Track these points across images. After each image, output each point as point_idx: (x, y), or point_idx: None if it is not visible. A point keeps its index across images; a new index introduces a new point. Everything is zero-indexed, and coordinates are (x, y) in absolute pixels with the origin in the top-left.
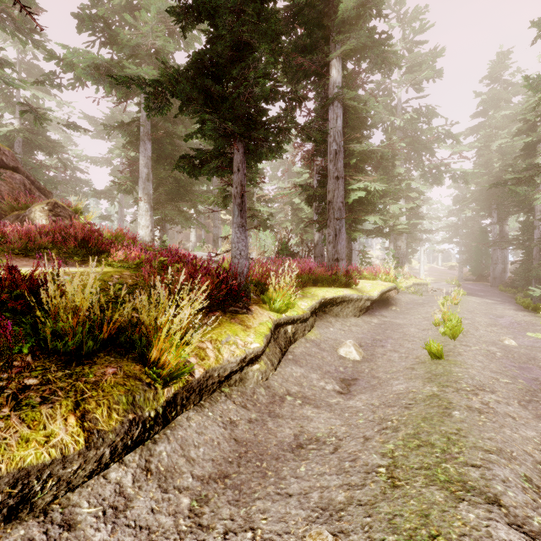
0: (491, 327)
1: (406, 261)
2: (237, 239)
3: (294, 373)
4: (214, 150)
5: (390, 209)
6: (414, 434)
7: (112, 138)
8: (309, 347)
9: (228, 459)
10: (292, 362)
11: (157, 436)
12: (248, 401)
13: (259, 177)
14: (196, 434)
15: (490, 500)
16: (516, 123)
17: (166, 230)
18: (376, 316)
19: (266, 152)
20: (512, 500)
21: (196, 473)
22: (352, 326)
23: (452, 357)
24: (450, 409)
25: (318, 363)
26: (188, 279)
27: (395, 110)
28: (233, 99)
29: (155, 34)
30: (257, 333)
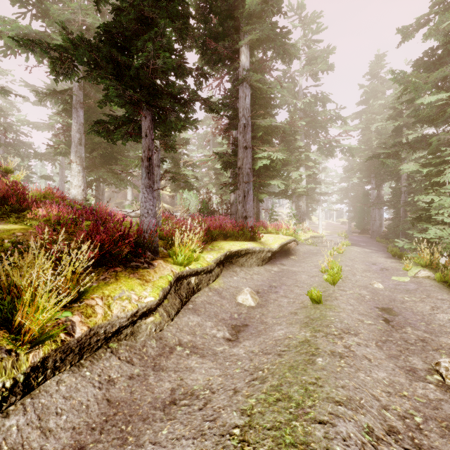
0: (366, 273)
1: (307, 218)
2: (144, 199)
3: (190, 322)
4: (124, 117)
5: (292, 175)
6: (277, 386)
7: (53, 106)
8: (211, 296)
9: (92, 425)
10: (191, 311)
11: (12, 408)
12: (136, 355)
13: (178, 145)
14: (63, 399)
15: None
16: (389, 111)
17: (103, 189)
18: (277, 265)
19: (175, 121)
20: None
21: (47, 448)
22: (254, 275)
23: (329, 302)
24: (315, 356)
25: (215, 311)
26: (85, 237)
27: (297, 94)
28: (137, 69)
29: (84, 11)
30: (154, 287)
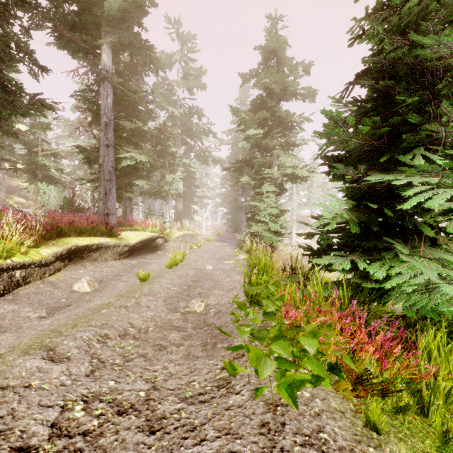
0: (209, 260)
1: (187, 218)
2: None
3: (3, 310)
4: None
5: (166, 177)
6: (54, 329)
7: None
8: (42, 287)
9: None
10: (8, 301)
11: None
12: None
13: (19, 131)
14: None
15: (48, 350)
16: None
17: None
18: (137, 259)
19: None
20: (68, 346)
21: None
22: (106, 267)
23: (154, 279)
24: (104, 309)
25: (41, 299)
26: None
27: (176, 103)
28: None
29: None
30: None
